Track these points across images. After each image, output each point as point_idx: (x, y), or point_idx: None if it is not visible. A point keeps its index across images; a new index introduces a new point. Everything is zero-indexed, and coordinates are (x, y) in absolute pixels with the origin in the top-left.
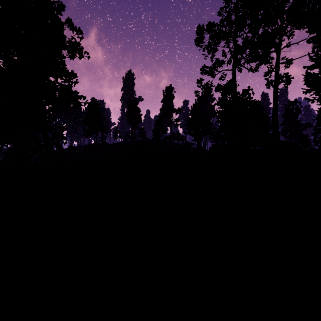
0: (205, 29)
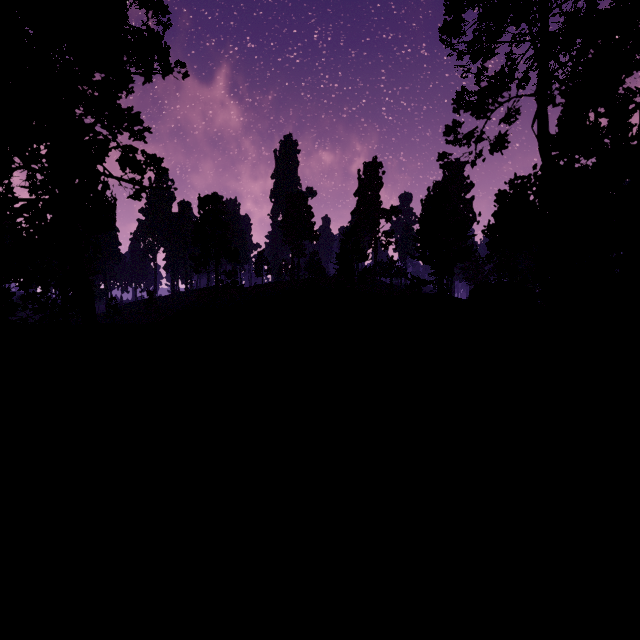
0: None
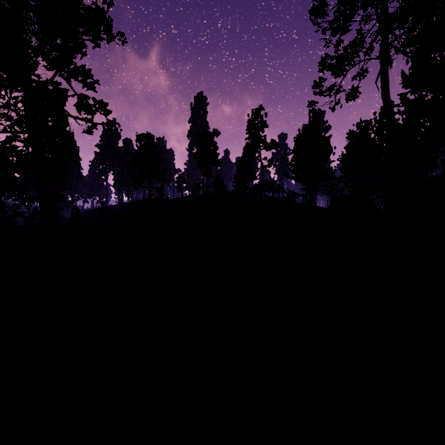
0: None
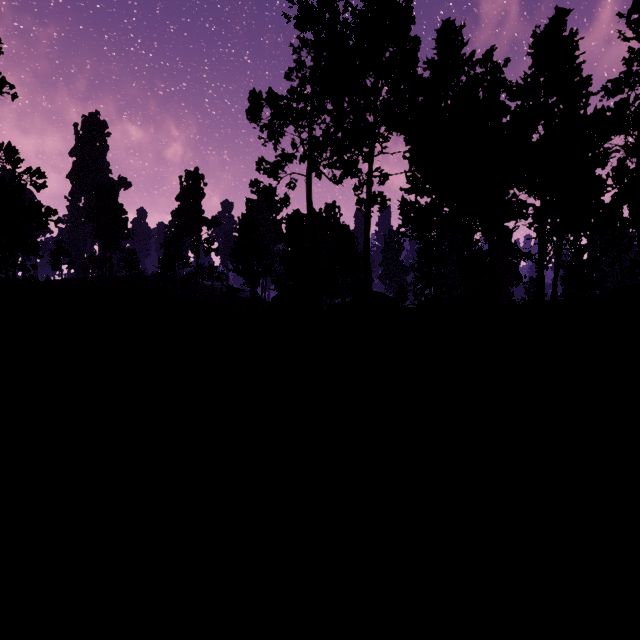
0: (265, 98)
